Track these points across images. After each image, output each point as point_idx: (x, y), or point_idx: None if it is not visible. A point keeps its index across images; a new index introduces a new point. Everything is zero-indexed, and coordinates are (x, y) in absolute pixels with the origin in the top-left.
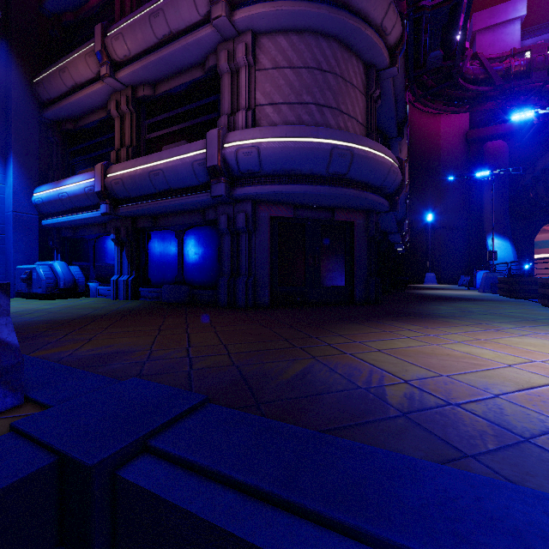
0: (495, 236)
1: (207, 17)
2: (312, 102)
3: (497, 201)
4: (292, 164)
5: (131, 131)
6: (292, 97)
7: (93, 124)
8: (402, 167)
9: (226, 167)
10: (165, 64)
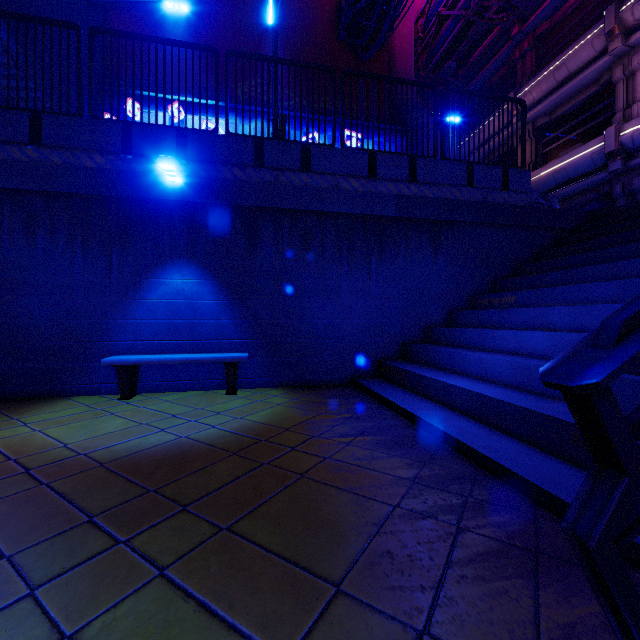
0: None
1: (603, 51)
2: None
3: None
4: None
5: (531, 152)
6: None
7: (496, 158)
8: None
9: (621, 149)
10: (563, 96)
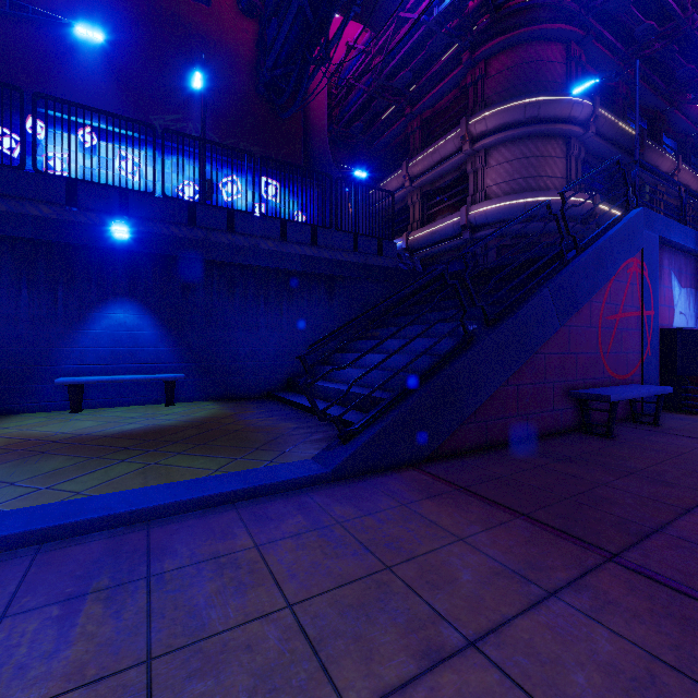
0: None
1: (460, 148)
2: (520, 178)
3: None
4: (504, 216)
5: (419, 212)
6: (508, 178)
7: (396, 211)
8: (593, 199)
9: (469, 224)
10: (439, 174)
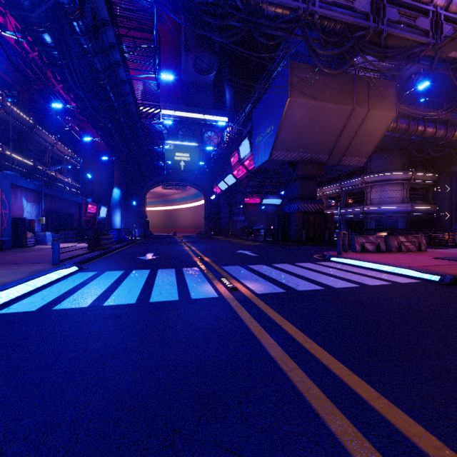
0: (116, 188)
1: None
2: None
3: (119, 172)
4: None
5: None
6: None
7: None
8: (3, 148)
9: None
10: None
